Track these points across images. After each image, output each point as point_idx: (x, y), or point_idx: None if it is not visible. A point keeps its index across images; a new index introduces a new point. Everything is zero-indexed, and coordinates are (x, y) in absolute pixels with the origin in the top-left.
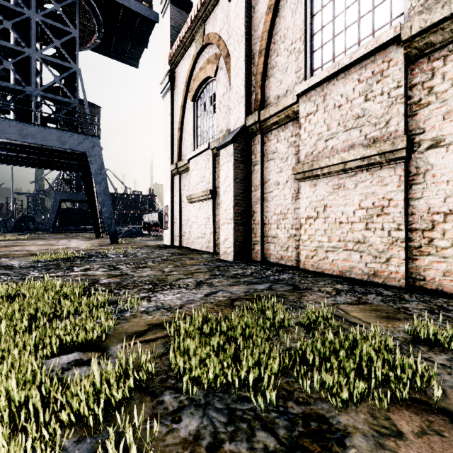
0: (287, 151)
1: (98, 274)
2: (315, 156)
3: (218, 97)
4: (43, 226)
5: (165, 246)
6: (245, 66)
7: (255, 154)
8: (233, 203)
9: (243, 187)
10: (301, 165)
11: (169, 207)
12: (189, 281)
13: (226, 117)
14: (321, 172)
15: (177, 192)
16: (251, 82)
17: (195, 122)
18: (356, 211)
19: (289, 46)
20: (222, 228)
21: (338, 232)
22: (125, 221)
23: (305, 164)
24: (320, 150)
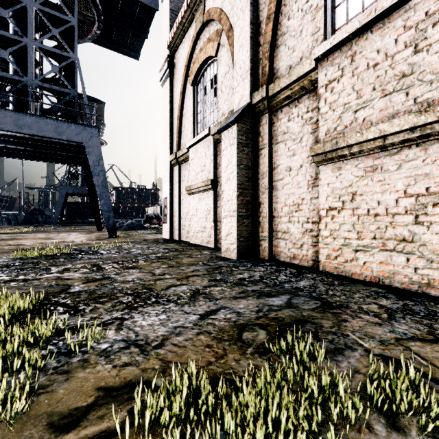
0: (302, 130)
1: (74, 277)
2: (339, 132)
3: (219, 77)
4: (51, 219)
5: (164, 240)
6: (251, 36)
7: (262, 136)
8: (236, 193)
9: (248, 175)
10: (322, 145)
11: (168, 199)
12: (182, 290)
13: (229, 99)
14: (349, 151)
15: (176, 183)
16: (257, 54)
17: (195, 108)
18: (400, 200)
19: (304, 4)
20: (224, 221)
21: (373, 227)
22: (129, 214)
23: (327, 142)
24: (346, 124)
